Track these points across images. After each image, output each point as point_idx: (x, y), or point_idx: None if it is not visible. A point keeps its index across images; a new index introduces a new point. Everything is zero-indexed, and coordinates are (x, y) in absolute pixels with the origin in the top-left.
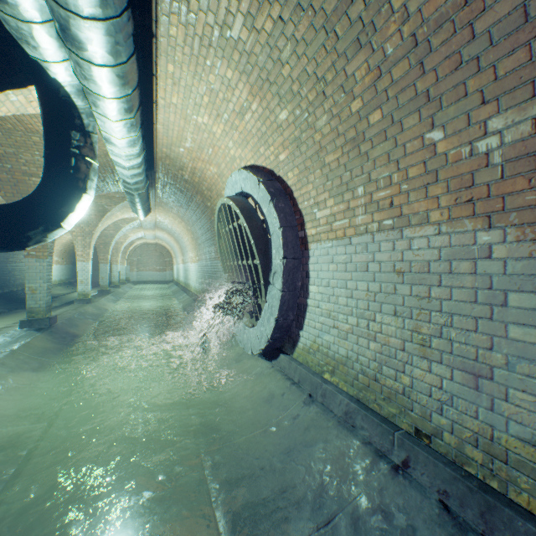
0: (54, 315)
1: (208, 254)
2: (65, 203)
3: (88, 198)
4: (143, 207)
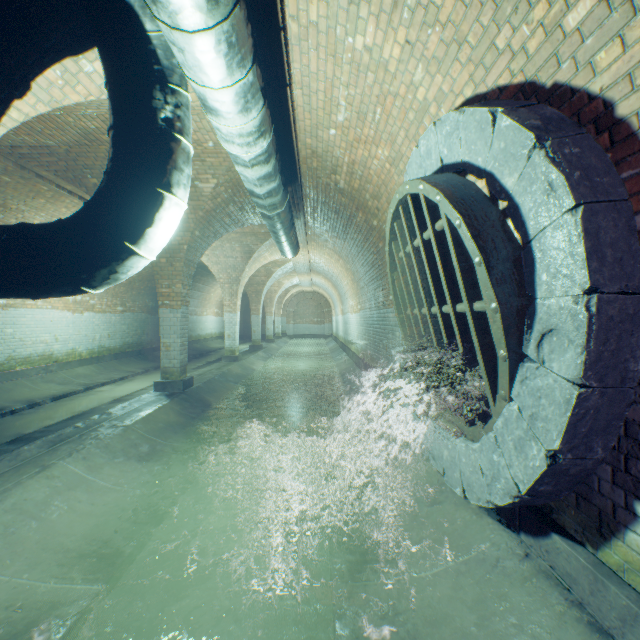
0: (190, 377)
1: (374, 300)
2: (134, 209)
3: (172, 201)
4: (287, 238)
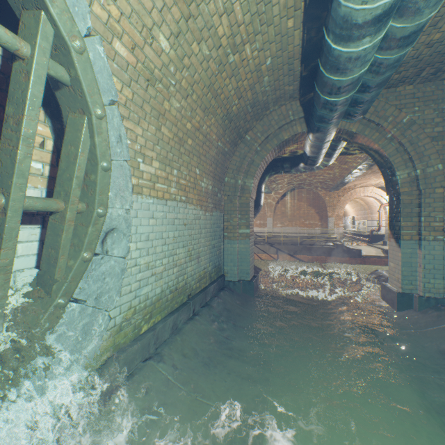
0: None
1: None
2: None
3: None
4: None
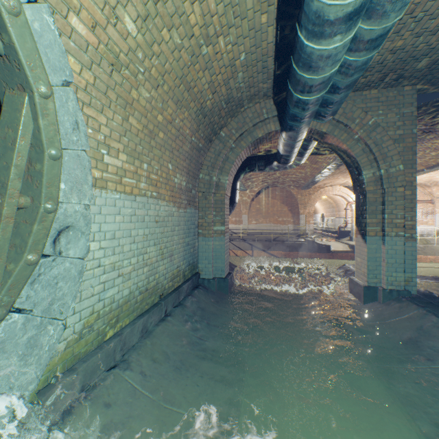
0: None
1: None
2: None
3: None
4: None
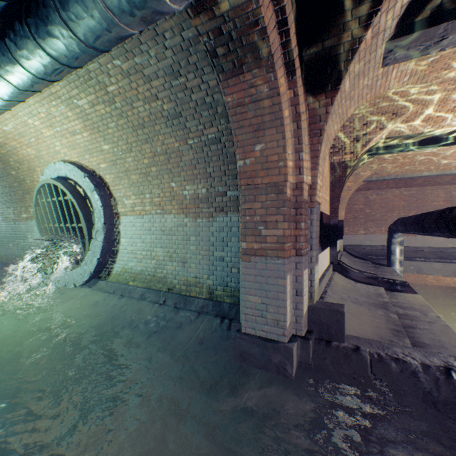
0: None
1: (3, 215)
2: None
3: None
4: None
